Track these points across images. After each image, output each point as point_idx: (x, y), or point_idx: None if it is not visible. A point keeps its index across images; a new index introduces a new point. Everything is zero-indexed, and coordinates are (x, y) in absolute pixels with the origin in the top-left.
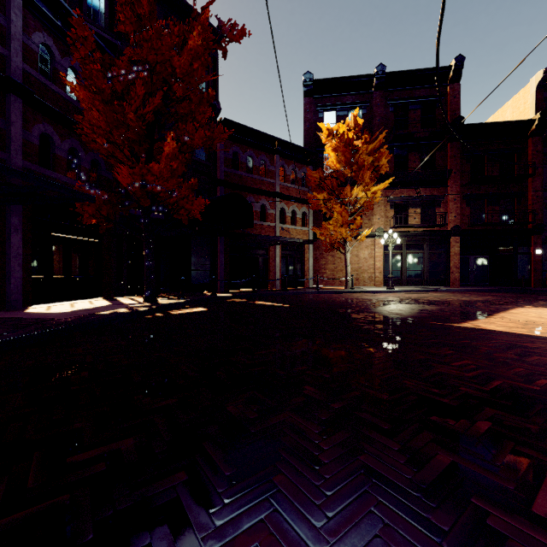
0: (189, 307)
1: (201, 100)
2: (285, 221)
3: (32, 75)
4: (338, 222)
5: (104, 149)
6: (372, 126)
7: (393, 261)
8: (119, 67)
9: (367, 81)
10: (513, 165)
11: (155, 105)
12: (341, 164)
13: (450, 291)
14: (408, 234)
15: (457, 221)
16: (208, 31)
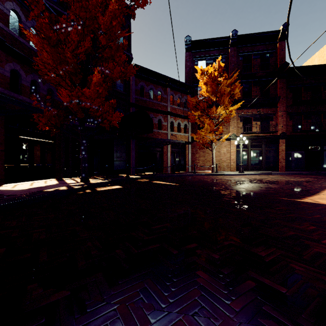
0: (110, 185)
1: (118, 47)
2: (173, 130)
3: (5, 30)
4: (207, 130)
5: (53, 80)
6: (228, 69)
7: (242, 155)
8: (61, 23)
9: (226, 41)
10: (321, 93)
11: (86, 48)
12: (209, 93)
13: (280, 174)
14: (252, 138)
15: (284, 129)
16: (123, 0)
